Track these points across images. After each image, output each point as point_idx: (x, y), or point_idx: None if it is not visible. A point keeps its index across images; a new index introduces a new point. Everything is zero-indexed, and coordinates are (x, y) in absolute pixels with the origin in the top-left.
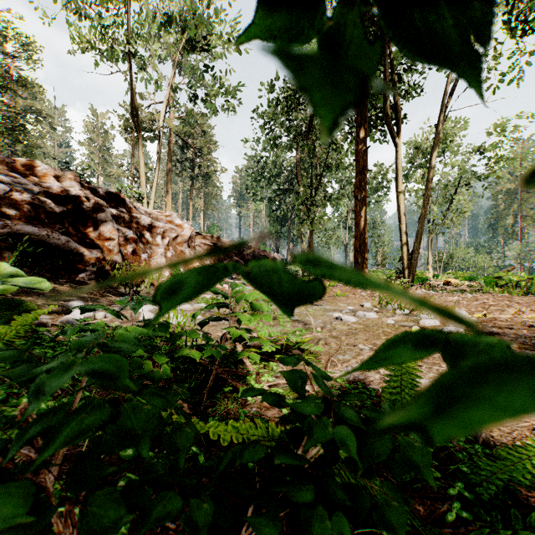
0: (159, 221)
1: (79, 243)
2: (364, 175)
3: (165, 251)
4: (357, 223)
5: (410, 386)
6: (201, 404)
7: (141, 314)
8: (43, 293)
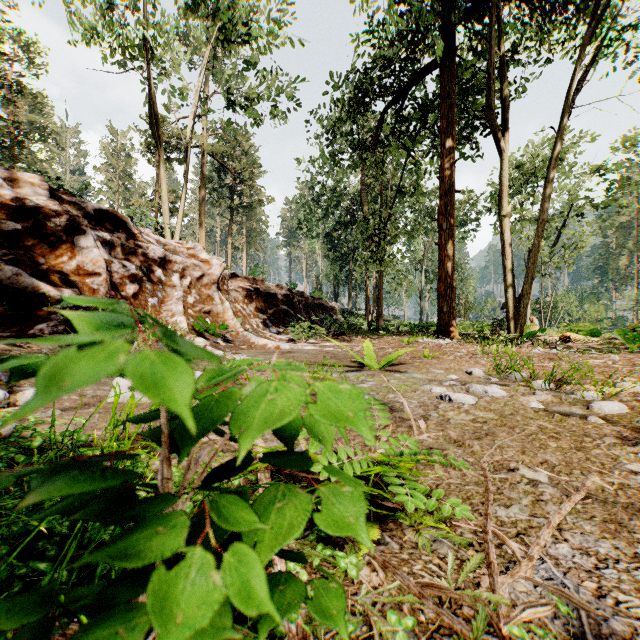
0: (177, 255)
1: (43, 279)
2: (450, 197)
3: (186, 295)
4: (441, 260)
5: None
6: None
7: (111, 392)
8: None
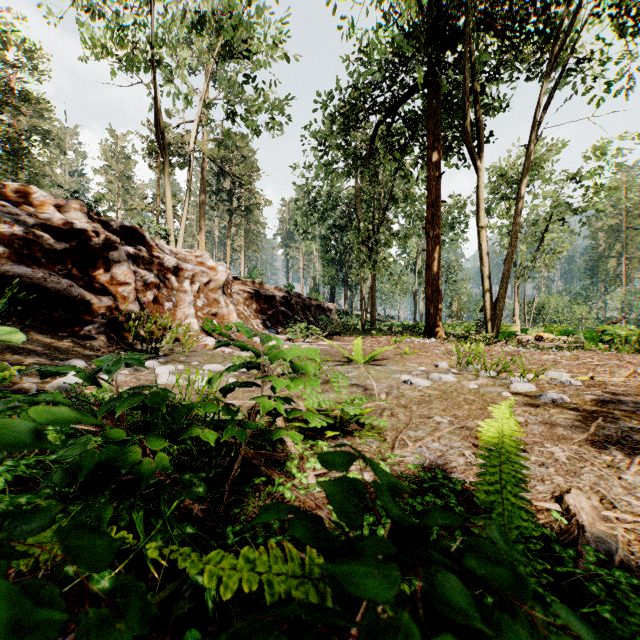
0: (187, 263)
1: (86, 288)
2: (437, 207)
3: (195, 299)
4: (429, 266)
5: (515, 481)
6: (222, 501)
7: (159, 377)
8: (34, 350)
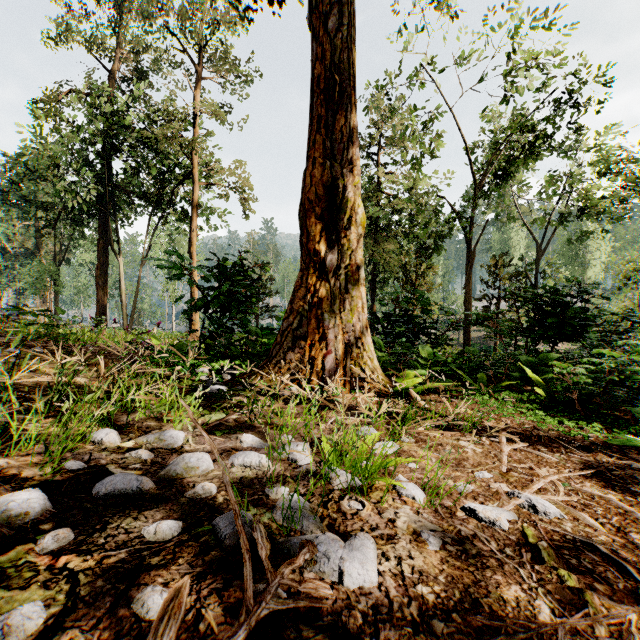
0: None
1: None
2: (103, 268)
3: None
4: (97, 300)
5: None
6: None
7: None
8: None
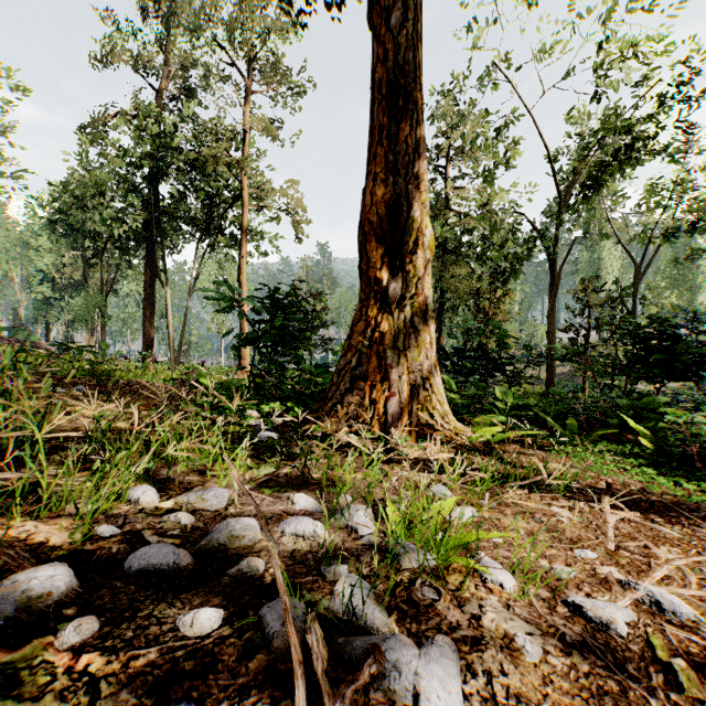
0: None
1: None
2: (149, 299)
3: None
4: (144, 333)
5: None
6: None
7: None
8: None
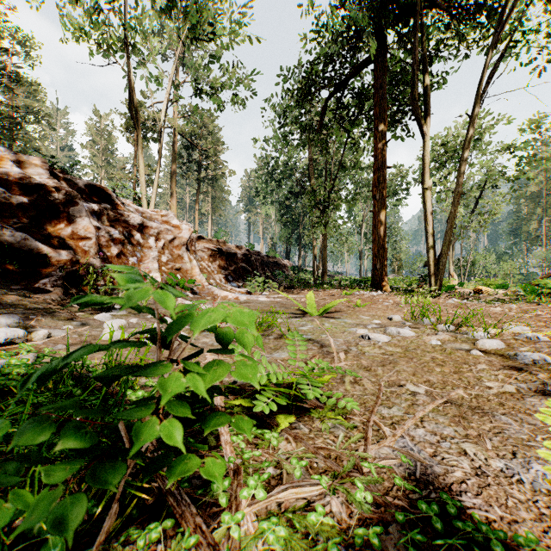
0: (153, 221)
1: (45, 242)
2: (383, 172)
3: (160, 254)
4: (375, 225)
5: None
6: None
7: (103, 332)
8: None
